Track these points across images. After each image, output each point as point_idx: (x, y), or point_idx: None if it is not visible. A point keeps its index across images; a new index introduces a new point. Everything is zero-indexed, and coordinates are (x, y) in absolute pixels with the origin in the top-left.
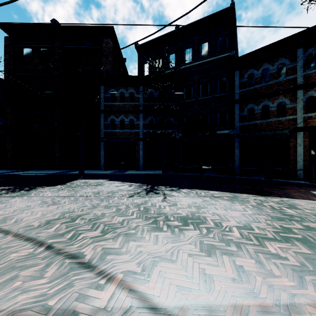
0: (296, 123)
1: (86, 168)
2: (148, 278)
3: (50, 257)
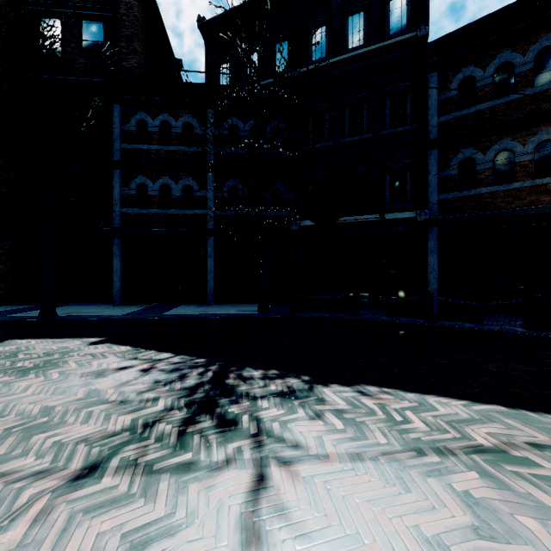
0: None
1: (79, 300)
2: None
3: None
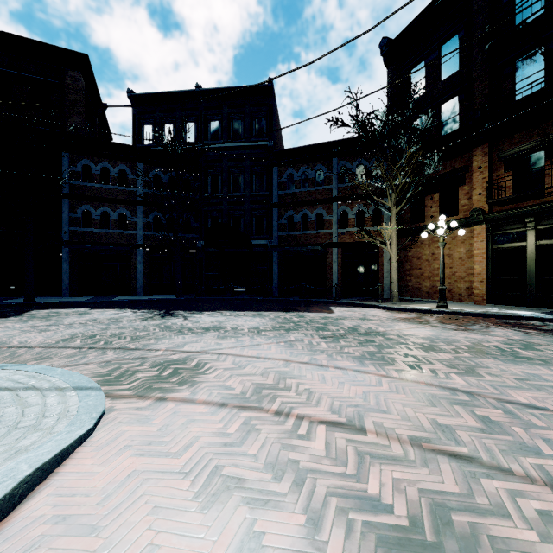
0: (332, 238)
1: None
2: (183, 348)
3: (100, 350)
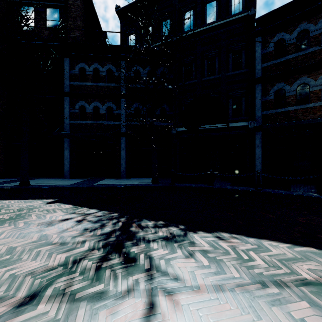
0: None
1: (45, 176)
2: None
3: None
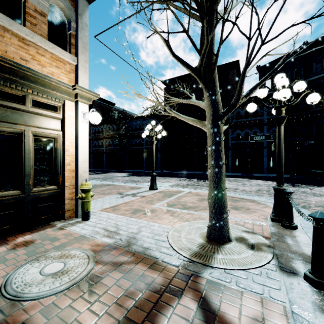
0: None
1: None
2: None
3: None
